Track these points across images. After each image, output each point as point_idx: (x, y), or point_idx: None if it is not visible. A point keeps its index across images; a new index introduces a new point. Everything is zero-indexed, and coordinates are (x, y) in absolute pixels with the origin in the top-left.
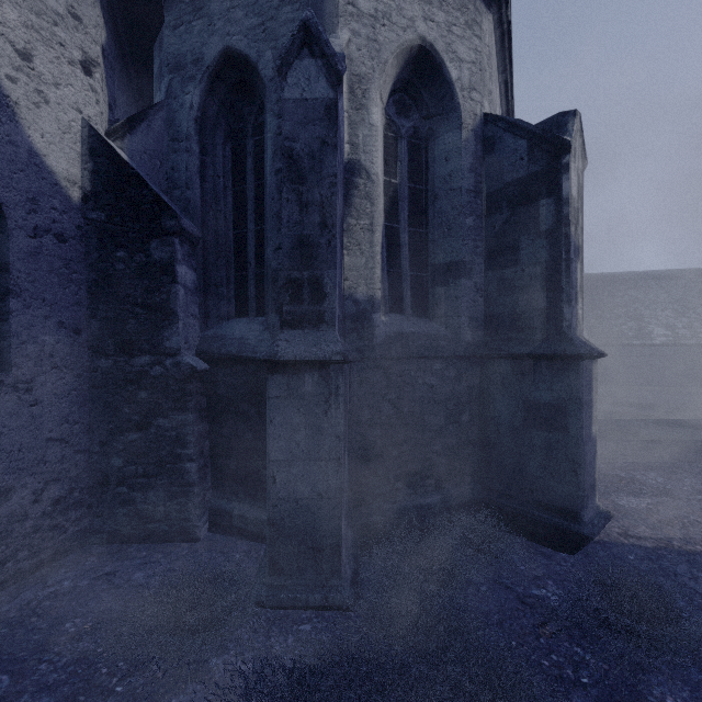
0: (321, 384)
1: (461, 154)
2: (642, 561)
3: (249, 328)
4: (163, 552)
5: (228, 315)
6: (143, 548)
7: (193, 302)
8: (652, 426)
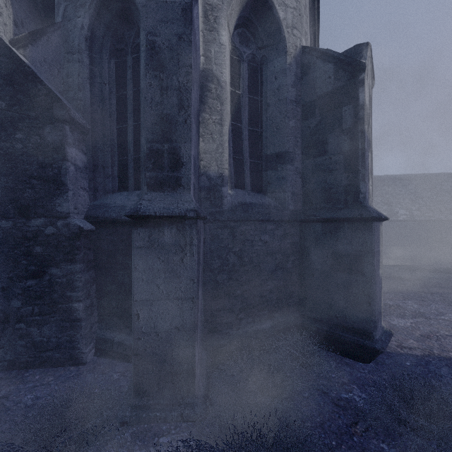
0: (178, 236)
1: (286, 73)
2: (416, 366)
3: (128, 199)
4: (54, 375)
5: (113, 189)
6: (37, 373)
7: (83, 177)
8: (403, 270)
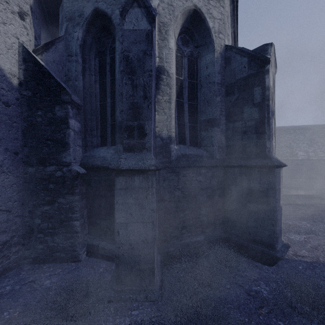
0: (144, 182)
1: (214, 64)
2: (306, 269)
3: (107, 152)
4: (62, 268)
5: (97, 145)
6: (51, 266)
7: (78, 138)
8: (300, 198)
